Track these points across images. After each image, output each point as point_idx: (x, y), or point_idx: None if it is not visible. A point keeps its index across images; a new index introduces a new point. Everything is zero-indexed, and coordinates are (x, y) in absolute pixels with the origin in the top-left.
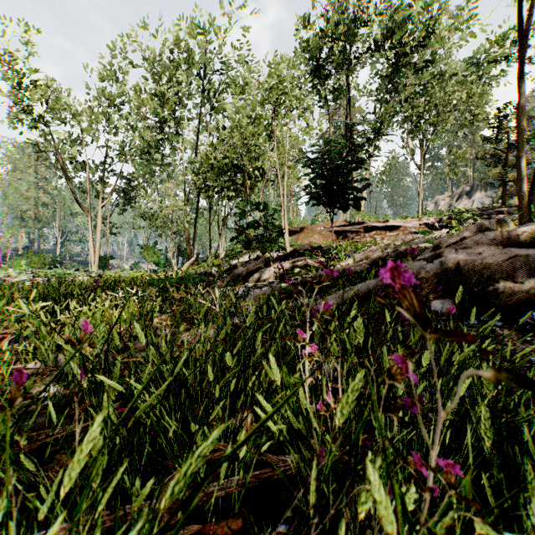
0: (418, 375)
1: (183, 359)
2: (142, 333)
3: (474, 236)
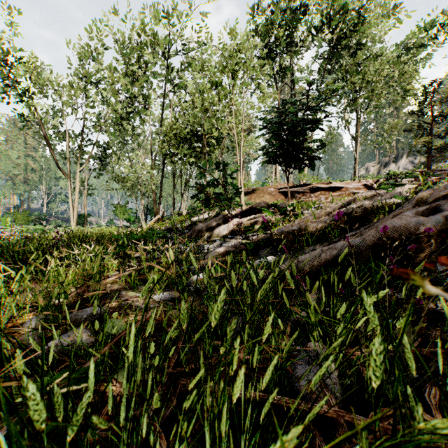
0: None
1: None
2: None
3: None
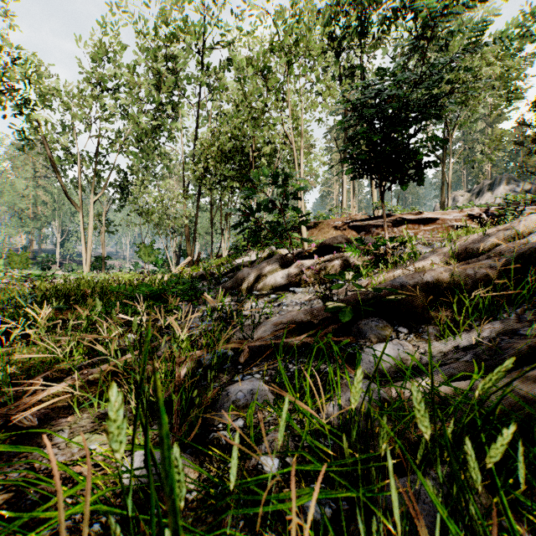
0: None
1: None
2: None
3: None
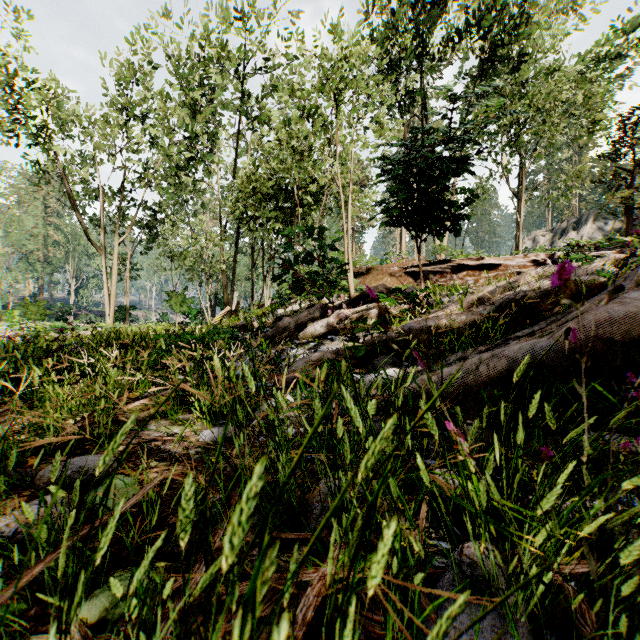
0: None
1: None
2: None
3: None
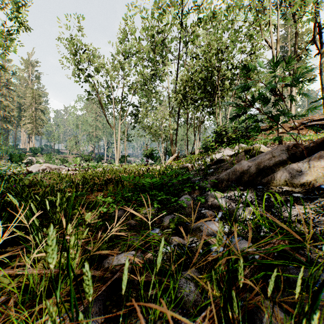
0: None
1: None
2: None
3: None
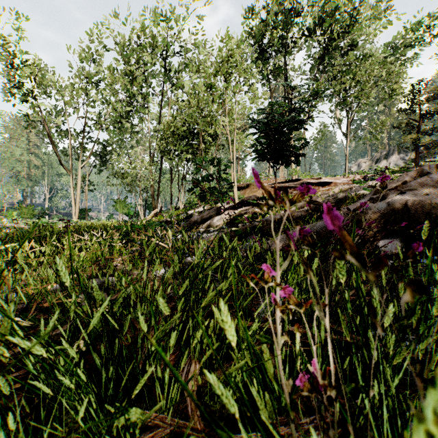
0: (425, 328)
1: (103, 306)
2: (66, 270)
3: (418, 178)
